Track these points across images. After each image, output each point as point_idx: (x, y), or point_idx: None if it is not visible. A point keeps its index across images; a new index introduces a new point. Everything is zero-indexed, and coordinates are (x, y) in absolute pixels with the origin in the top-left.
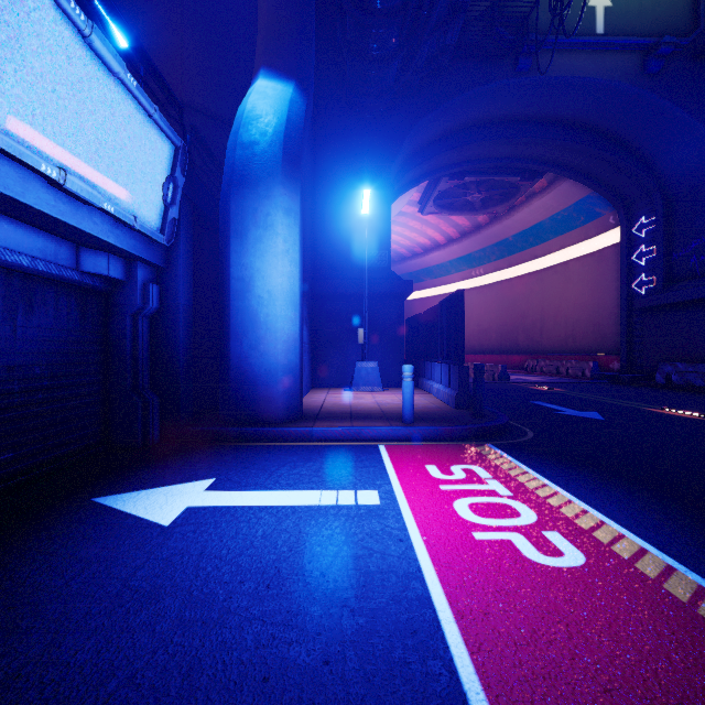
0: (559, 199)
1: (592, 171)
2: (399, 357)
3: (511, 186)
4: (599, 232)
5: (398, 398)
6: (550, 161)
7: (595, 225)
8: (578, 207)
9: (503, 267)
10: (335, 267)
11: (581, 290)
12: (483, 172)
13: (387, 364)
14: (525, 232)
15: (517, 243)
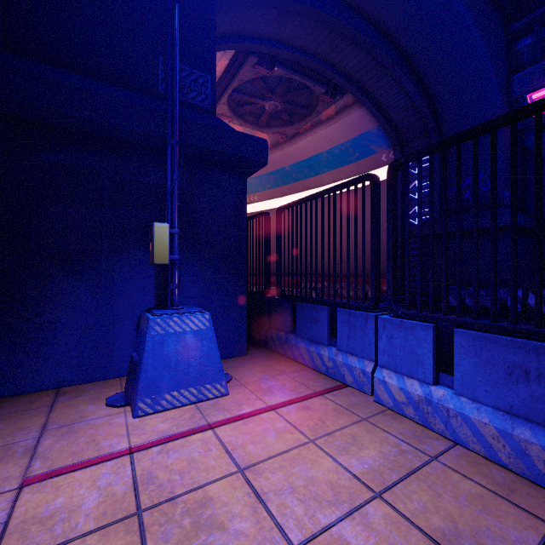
0: (342, 131)
1: (384, 102)
2: (237, 293)
3: (306, 106)
4: (371, 169)
5: (335, 462)
6: (353, 79)
7: (368, 161)
8: (356, 143)
9: (277, 195)
10: (78, 66)
11: (351, 220)
12: (293, 68)
13: (213, 308)
14: (303, 163)
15: (292, 174)
